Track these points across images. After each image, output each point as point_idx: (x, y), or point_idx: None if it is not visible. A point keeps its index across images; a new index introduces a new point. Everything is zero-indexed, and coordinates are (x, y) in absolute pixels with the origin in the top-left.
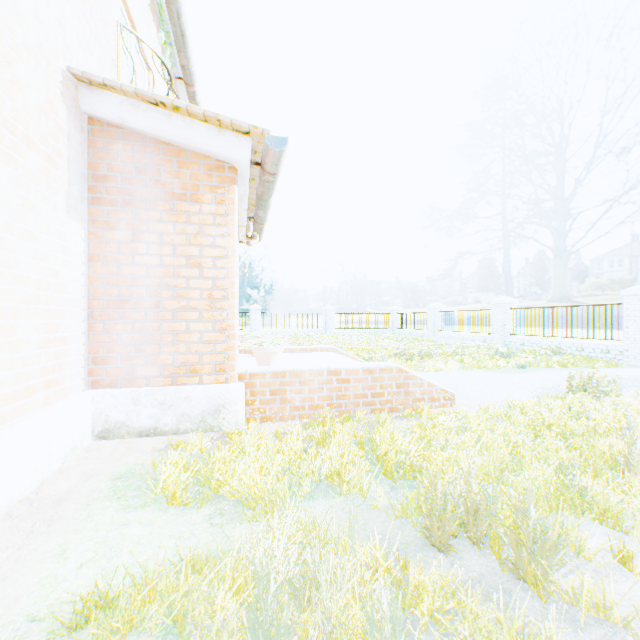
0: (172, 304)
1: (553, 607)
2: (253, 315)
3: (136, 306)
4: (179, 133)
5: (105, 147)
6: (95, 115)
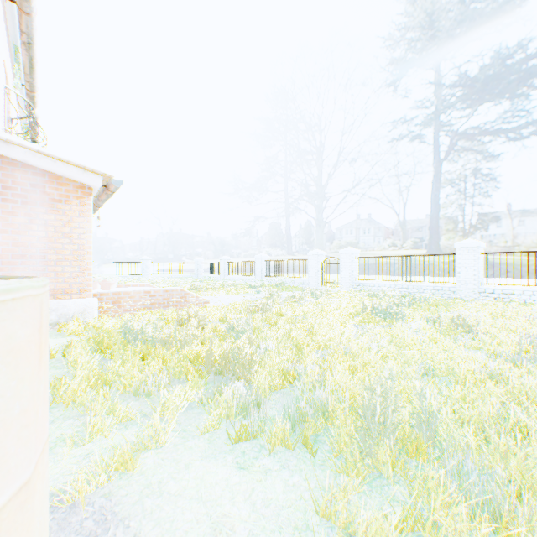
0: (54, 257)
1: None
2: None
3: (31, 258)
4: (61, 171)
5: (10, 171)
6: (8, 156)
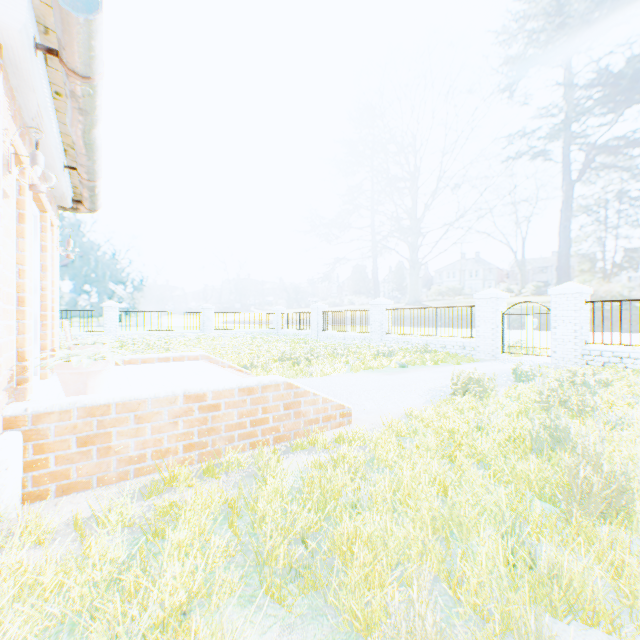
0: None
1: None
2: (108, 314)
3: None
4: None
5: None
6: None
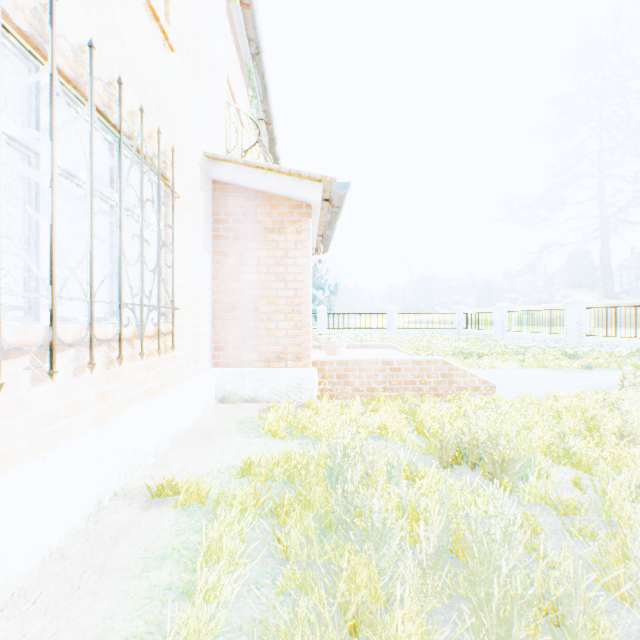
0: (266, 309)
1: (497, 483)
2: (319, 315)
3: (242, 310)
4: (271, 186)
5: (222, 199)
6: (217, 179)
